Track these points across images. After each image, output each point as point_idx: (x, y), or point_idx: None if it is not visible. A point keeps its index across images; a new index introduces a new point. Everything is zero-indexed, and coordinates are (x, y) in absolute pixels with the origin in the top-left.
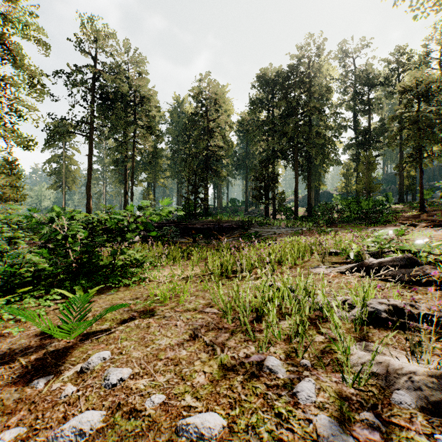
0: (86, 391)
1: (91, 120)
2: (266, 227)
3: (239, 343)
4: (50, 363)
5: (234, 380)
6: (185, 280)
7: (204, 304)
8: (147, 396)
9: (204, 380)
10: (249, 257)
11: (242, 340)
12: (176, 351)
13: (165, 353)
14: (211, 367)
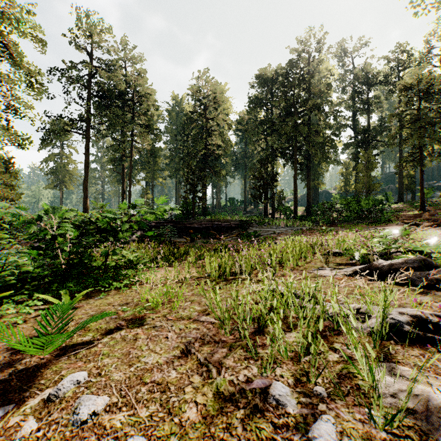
0: (49, 430)
1: (88, 118)
2: (265, 226)
3: (238, 362)
4: (14, 387)
5: (233, 417)
6: (180, 284)
7: (199, 311)
8: (123, 438)
9: (196, 416)
10: (249, 258)
11: (242, 358)
12: (164, 373)
13: (151, 375)
14: (205, 396)
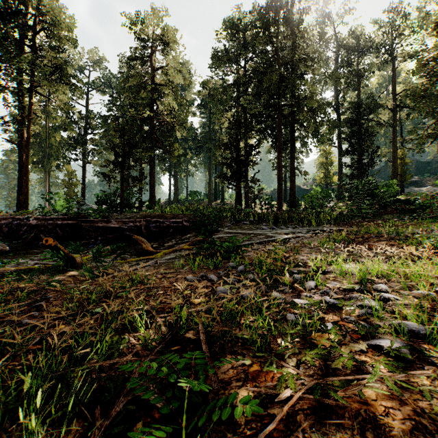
0: None
1: None
2: (245, 226)
3: None
4: None
5: None
6: None
7: None
8: None
9: None
10: None
11: None
12: None
13: None
14: None
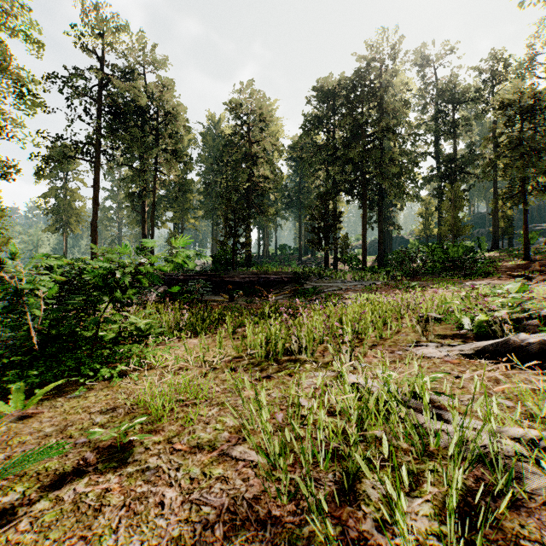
0: None
1: (97, 141)
2: (326, 281)
3: None
4: None
5: None
6: (204, 373)
7: (232, 429)
8: None
9: None
10: (311, 327)
11: None
12: None
13: None
14: None
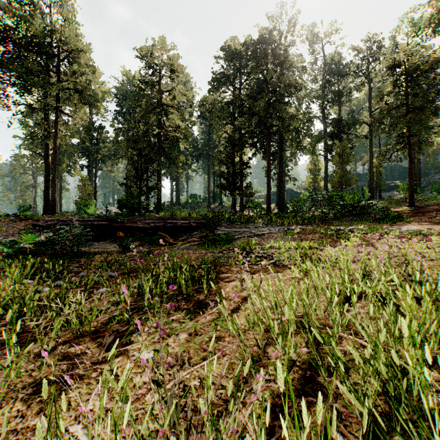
0: None
1: None
2: (237, 226)
3: None
4: None
5: None
6: None
7: None
8: None
9: None
10: None
11: None
12: None
13: None
14: None
